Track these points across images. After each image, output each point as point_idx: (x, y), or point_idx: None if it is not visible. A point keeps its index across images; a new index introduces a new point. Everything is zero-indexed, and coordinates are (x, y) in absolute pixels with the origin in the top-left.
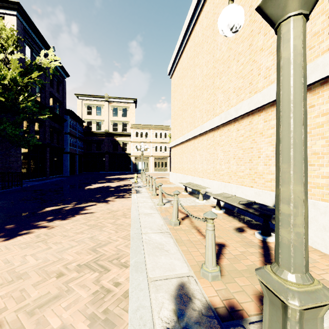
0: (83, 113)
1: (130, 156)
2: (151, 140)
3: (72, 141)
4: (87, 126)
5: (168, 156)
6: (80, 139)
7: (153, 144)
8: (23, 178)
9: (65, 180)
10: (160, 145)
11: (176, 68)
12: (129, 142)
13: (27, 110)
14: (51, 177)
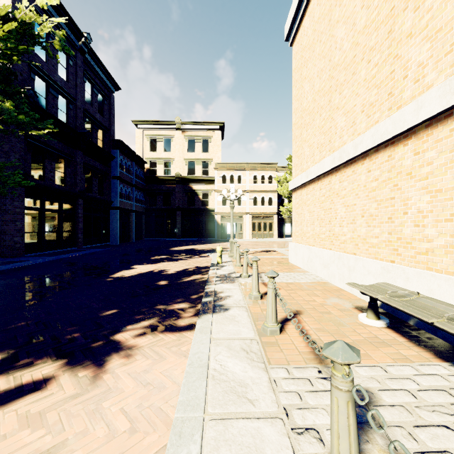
0: (144, 149)
1: (213, 214)
2: (247, 187)
3: (124, 191)
4: (149, 168)
5: (275, 213)
6: (140, 188)
7: (251, 193)
8: (31, 250)
9: (102, 253)
10: (262, 195)
11: (307, 8)
12: (213, 191)
13: (5, 118)
14: (89, 247)
